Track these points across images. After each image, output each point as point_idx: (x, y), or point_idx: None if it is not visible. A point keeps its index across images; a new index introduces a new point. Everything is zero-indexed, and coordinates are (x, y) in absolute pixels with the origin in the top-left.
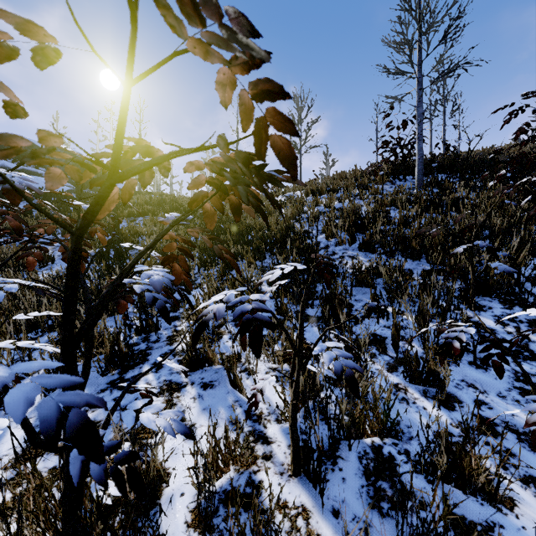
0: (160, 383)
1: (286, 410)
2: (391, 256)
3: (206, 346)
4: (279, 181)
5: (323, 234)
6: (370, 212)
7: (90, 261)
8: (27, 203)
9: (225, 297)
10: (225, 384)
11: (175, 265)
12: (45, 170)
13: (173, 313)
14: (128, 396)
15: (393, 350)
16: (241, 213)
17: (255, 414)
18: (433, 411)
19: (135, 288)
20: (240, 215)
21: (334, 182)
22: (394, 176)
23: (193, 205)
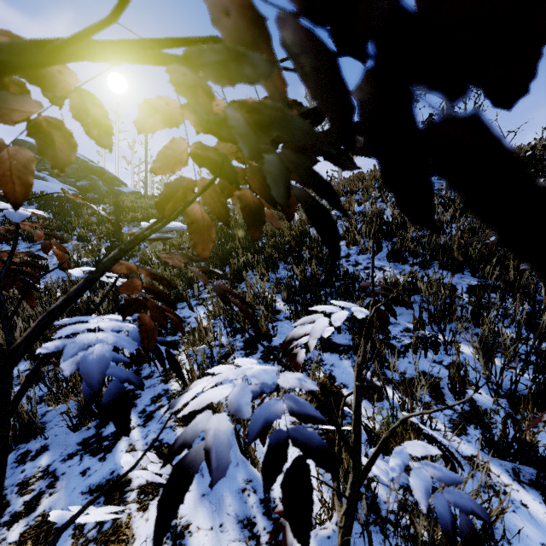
0: (147, 444)
1: (323, 511)
2: (426, 268)
3: None
4: (347, 155)
5: (343, 240)
6: (398, 216)
7: (21, 297)
8: (26, 207)
9: (232, 399)
10: (233, 450)
11: (143, 317)
12: (48, 173)
13: (172, 337)
14: (102, 467)
15: (452, 398)
16: (263, 222)
17: (275, 507)
18: (538, 511)
19: (63, 364)
20: (261, 227)
21: (352, 184)
22: None
23: (165, 208)
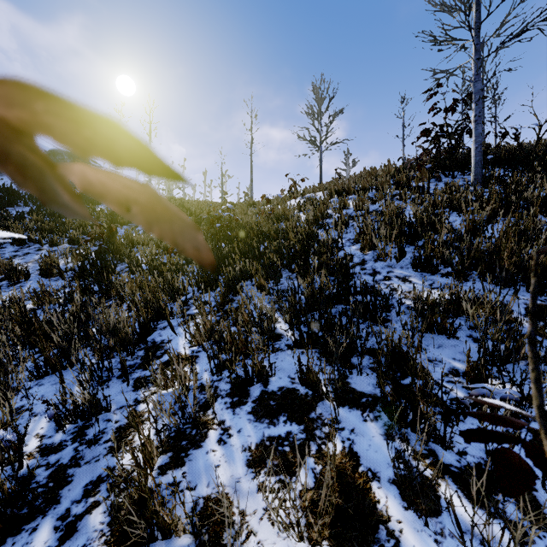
0: None
1: None
2: (463, 279)
3: (156, 503)
4: None
5: (356, 244)
6: (424, 215)
7: None
8: (22, 208)
9: None
10: None
11: None
12: None
13: (142, 371)
14: None
15: None
16: None
17: None
18: None
19: None
20: None
21: (364, 180)
22: (438, 171)
23: None
